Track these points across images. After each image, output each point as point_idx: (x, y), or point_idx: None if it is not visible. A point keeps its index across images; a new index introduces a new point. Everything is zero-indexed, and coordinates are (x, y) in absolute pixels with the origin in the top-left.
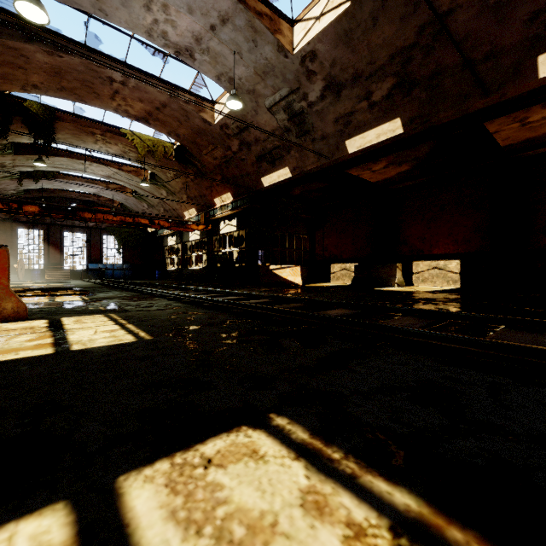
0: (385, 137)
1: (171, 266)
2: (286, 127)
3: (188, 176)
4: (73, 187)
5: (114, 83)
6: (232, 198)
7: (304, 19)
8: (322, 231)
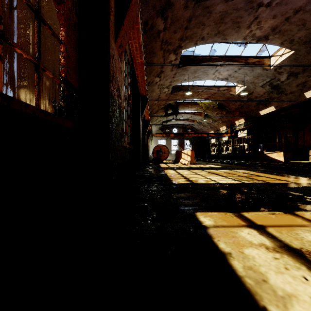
0: None
1: (211, 152)
2: (270, 91)
3: (222, 113)
4: (176, 122)
5: (199, 92)
6: (244, 121)
7: (275, 55)
8: (302, 131)
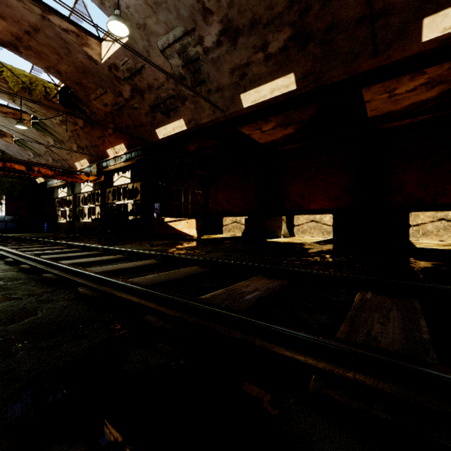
0: (279, 93)
1: (64, 218)
2: (180, 75)
3: (76, 123)
4: None
5: None
6: (126, 149)
7: None
8: (215, 187)
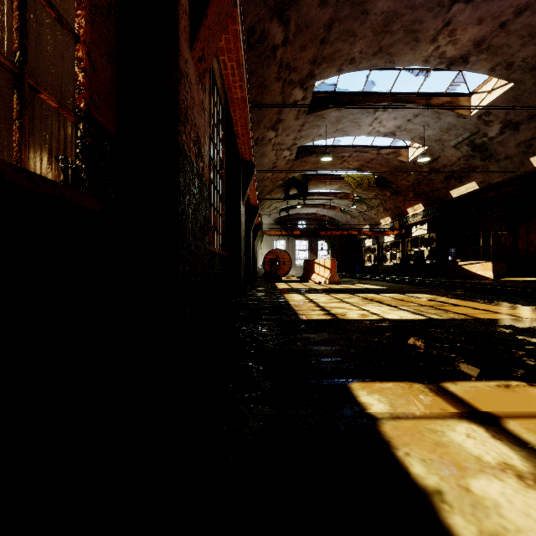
0: None
1: (366, 262)
2: (470, 155)
3: (385, 195)
4: (303, 211)
5: (344, 157)
6: (423, 207)
7: (478, 92)
8: (525, 226)
